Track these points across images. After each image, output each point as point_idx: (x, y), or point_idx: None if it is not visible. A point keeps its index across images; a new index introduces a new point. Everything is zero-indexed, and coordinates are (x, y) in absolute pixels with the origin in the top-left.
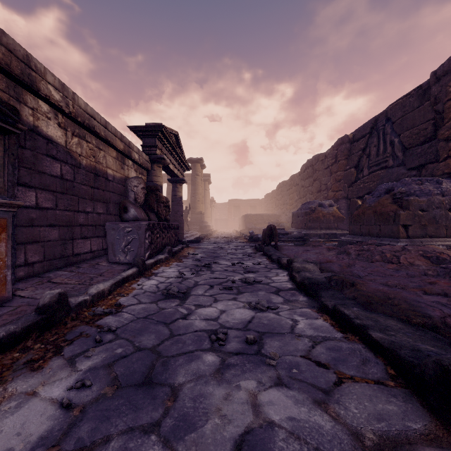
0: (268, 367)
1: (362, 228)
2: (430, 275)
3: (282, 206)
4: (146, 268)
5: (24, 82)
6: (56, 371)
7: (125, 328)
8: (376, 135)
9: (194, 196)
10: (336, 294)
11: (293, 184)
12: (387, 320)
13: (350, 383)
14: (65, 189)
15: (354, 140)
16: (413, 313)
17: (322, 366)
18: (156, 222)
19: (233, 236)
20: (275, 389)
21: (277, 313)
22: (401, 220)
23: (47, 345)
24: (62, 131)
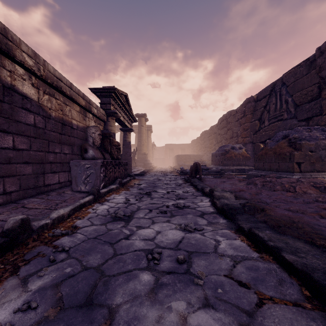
0: (196, 287)
1: (265, 165)
2: (320, 201)
3: (204, 149)
4: (100, 195)
5: (2, 49)
6: (8, 292)
7: (77, 248)
8: (274, 96)
9: (140, 142)
10: (250, 218)
11: (212, 132)
12: (295, 242)
13: (270, 305)
14: (37, 135)
15: (258, 100)
16: (317, 236)
17: (243, 285)
18: (109, 160)
19: (168, 170)
20: (203, 311)
21: (203, 234)
22: (295, 158)
23: (6, 265)
24: (35, 90)
